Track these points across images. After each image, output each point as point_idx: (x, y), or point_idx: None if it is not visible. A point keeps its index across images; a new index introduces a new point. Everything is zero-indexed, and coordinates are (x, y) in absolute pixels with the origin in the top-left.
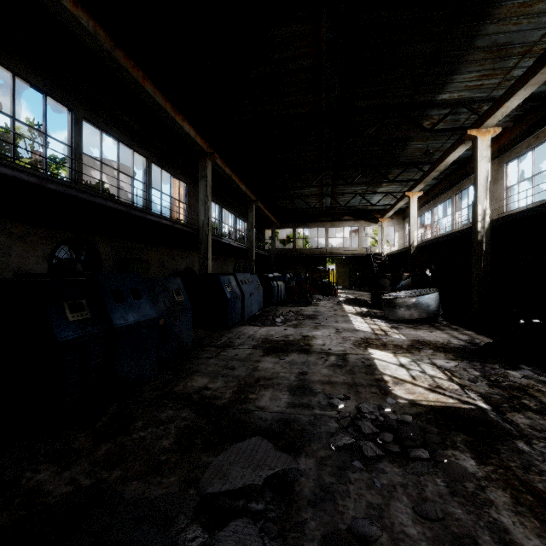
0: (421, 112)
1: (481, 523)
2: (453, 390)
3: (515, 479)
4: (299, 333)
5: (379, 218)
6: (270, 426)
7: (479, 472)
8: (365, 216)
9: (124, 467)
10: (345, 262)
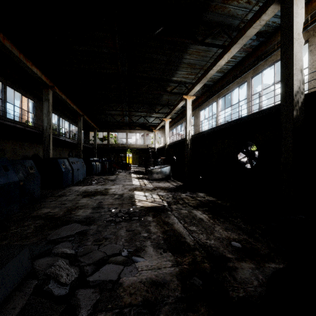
0: (166, 83)
1: (144, 229)
2: (159, 201)
3: (161, 220)
4: (104, 187)
5: (153, 130)
6: (81, 220)
7: (151, 220)
8: (147, 128)
9: (9, 240)
10: (137, 152)
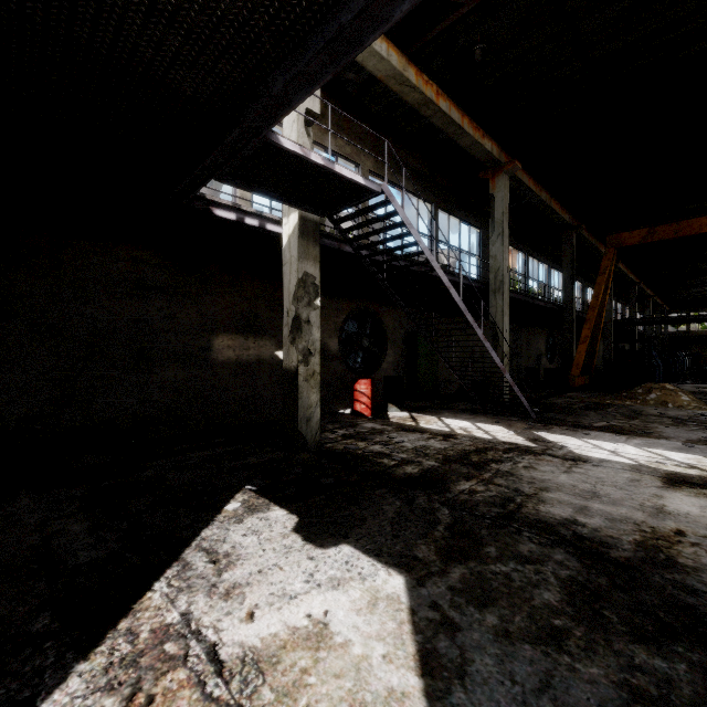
0: None
1: None
2: None
3: None
4: None
5: None
6: None
7: None
8: None
9: None
10: None
